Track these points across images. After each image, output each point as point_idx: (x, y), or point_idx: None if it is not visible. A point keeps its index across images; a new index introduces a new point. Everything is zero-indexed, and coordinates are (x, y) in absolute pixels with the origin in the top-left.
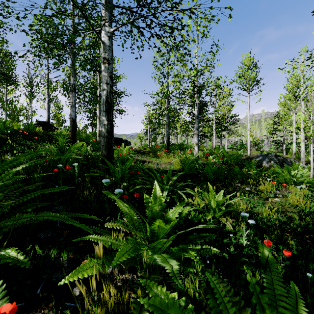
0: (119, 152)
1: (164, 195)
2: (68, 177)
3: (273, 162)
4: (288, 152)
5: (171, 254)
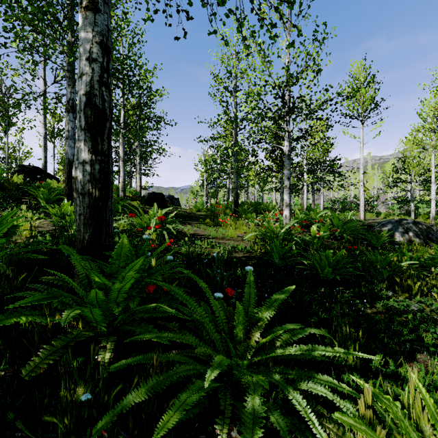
0: (146, 221)
1: None
2: None
3: (413, 233)
4: (416, 214)
5: None
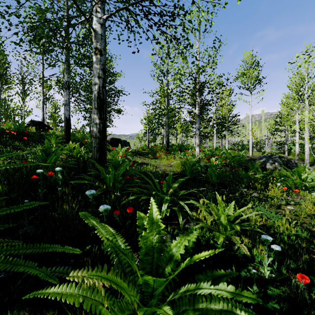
0: (116, 153)
1: (164, 209)
2: (52, 184)
3: (277, 163)
4: (290, 153)
5: (174, 311)
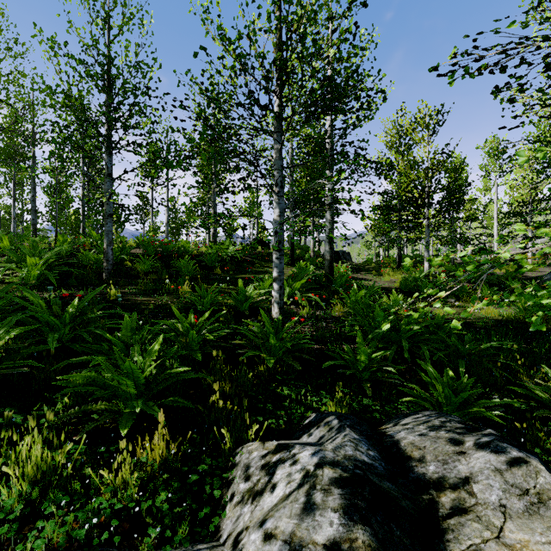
0: (337, 270)
1: (363, 294)
2: (307, 286)
3: None
4: None
5: None
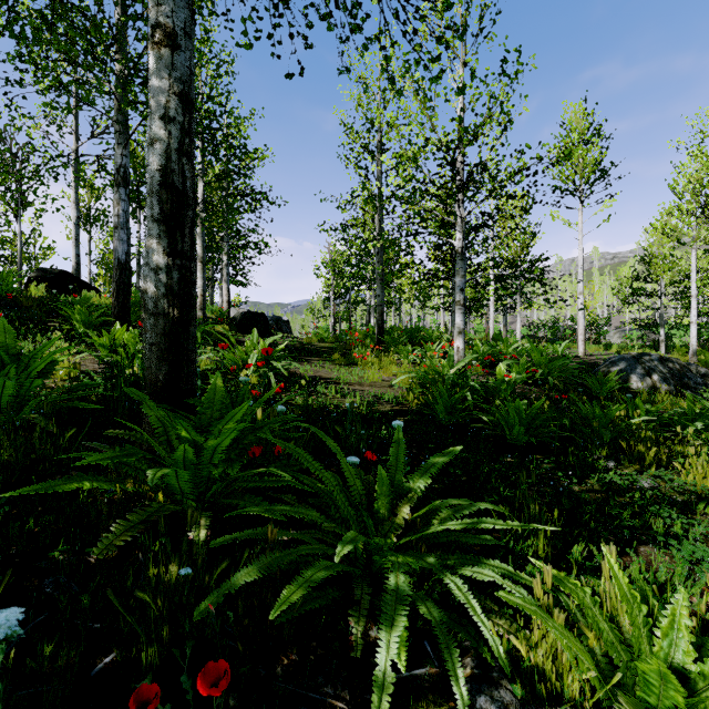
0: (242, 356)
1: (386, 664)
2: None
3: (658, 376)
4: (669, 347)
5: None
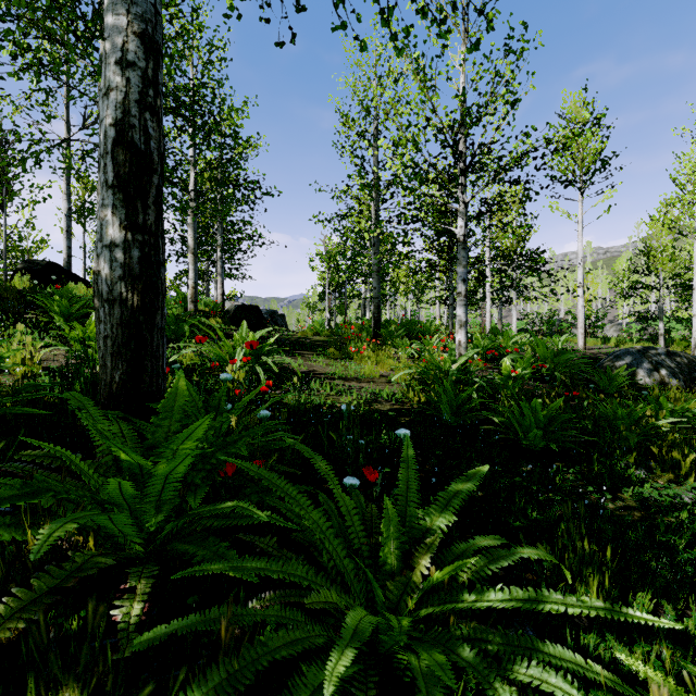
0: (229, 350)
1: None
2: None
3: (667, 371)
4: (668, 340)
5: None
